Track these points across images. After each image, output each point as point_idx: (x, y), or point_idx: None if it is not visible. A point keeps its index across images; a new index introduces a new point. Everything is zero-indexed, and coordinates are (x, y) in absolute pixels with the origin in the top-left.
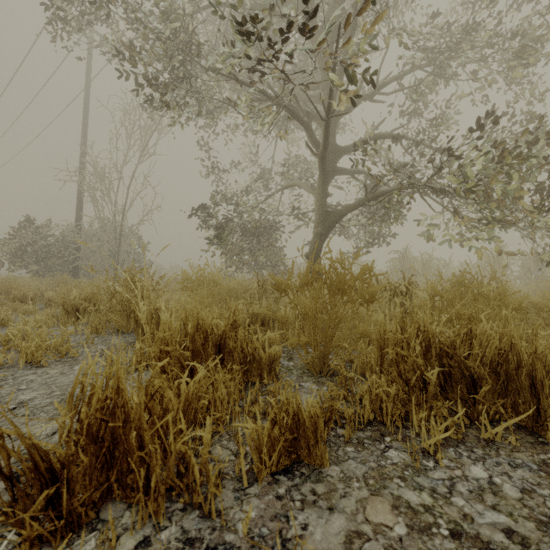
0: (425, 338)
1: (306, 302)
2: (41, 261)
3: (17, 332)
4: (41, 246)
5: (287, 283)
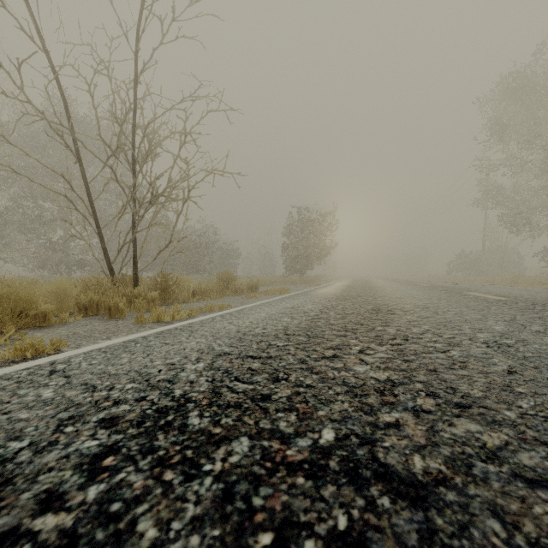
0: (523, 280)
1: (512, 277)
2: (466, 269)
3: (481, 281)
4: (467, 262)
5: (515, 276)
